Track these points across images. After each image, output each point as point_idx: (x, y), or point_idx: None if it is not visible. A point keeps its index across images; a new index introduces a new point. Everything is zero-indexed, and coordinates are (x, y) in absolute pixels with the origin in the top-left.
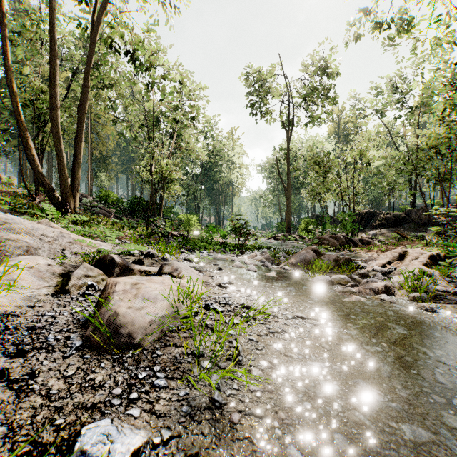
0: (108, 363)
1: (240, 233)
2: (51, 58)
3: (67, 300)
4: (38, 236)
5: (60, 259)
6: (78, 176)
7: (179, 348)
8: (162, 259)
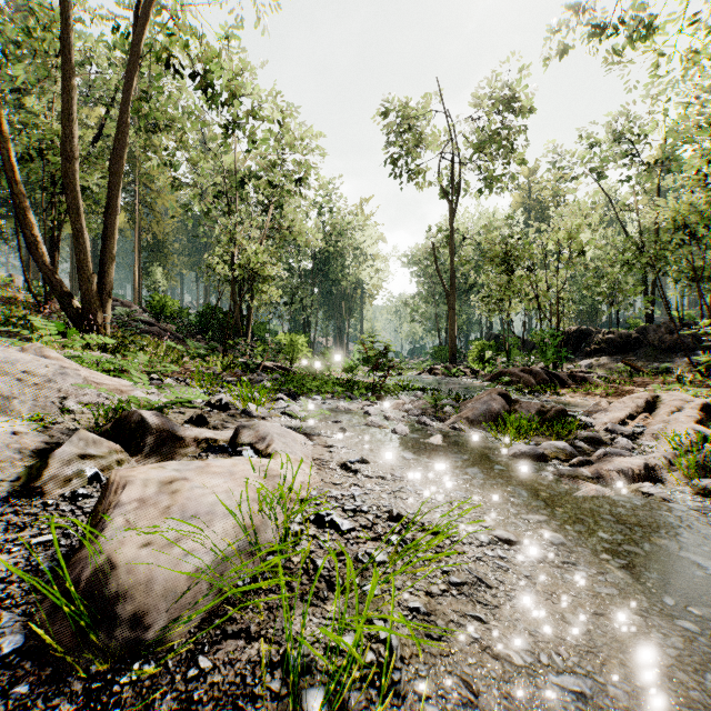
0: (72, 708)
1: (377, 366)
2: (64, 76)
3: (33, 513)
4: (15, 375)
5: (33, 423)
6: (111, 272)
7: (254, 642)
8: (243, 413)
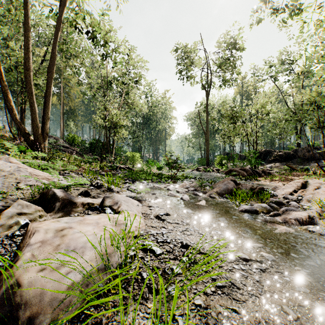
0: None
1: (173, 167)
2: (25, 30)
3: None
4: None
5: None
6: (47, 122)
7: None
8: (108, 189)
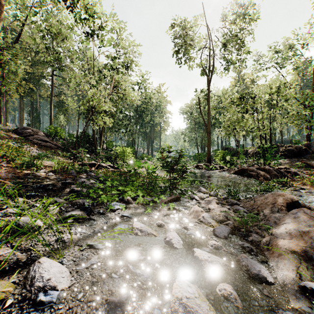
0: None
1: (173, 170)
2: None
3: None
4: None
5: None
6: None
7: None
8: None
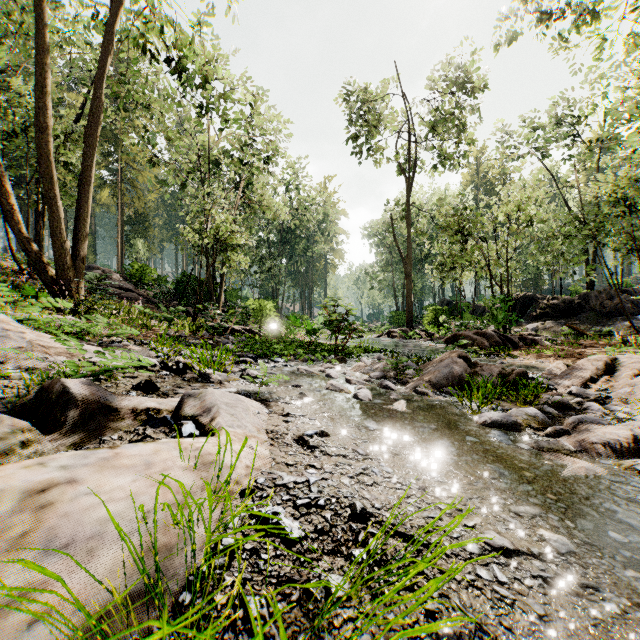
0: None
1: (339, 329)
2: (37, 50)
3: None
4: None
5: None
6: (84, 239)
7: None
8: (199, 377)
